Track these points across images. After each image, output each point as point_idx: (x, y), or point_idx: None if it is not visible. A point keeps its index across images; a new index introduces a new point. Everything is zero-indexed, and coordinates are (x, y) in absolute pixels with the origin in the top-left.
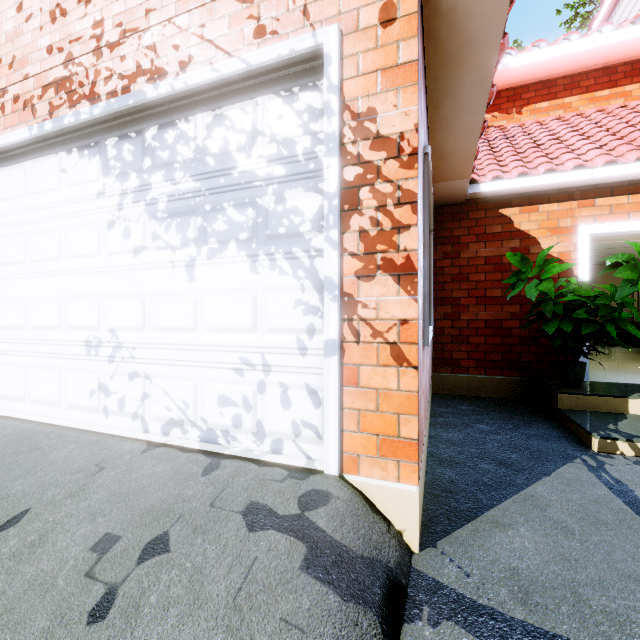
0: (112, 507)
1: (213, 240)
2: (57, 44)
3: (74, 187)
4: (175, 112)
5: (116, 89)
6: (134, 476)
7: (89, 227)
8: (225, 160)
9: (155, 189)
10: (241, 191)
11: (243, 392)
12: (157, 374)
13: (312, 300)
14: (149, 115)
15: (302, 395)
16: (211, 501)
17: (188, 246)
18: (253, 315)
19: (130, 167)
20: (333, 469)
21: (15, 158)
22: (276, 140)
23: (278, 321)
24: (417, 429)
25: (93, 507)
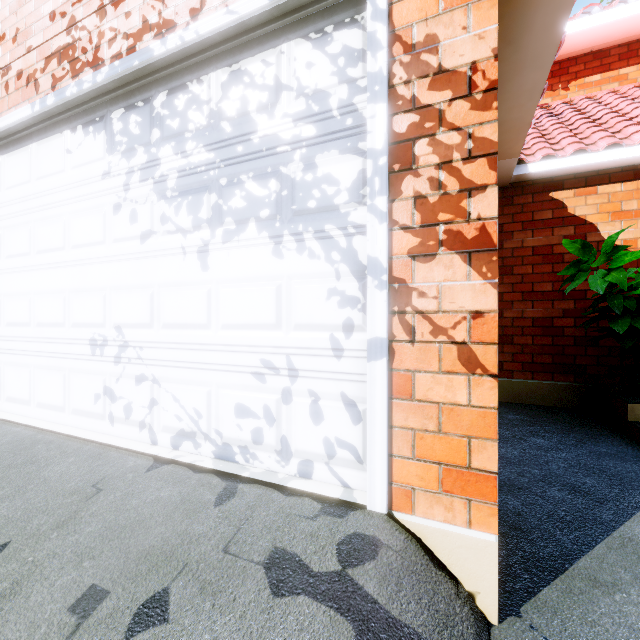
0: (104, 546)
1: (229, 220)
2: (60, 9)
3: (79, 168)
4: (186, 73)
5: (121, 51)
6: (134, 502)
7: (94, 212)
8: (243, 124)
9: (164, 164)
10: (262, 159)
11: (264, 401)
12: (166, 378)
13: (350, 289)
14: (157, 80)
15: (337, 407)
16: (225, 544)
17: (201, 228)
18: (276, 308)
19: (137, 141)
20: (379, 505)
21: (20, 141)
22: (304, 94)
23: (307, 315)
24: (496, 459)
25: (81, 544)
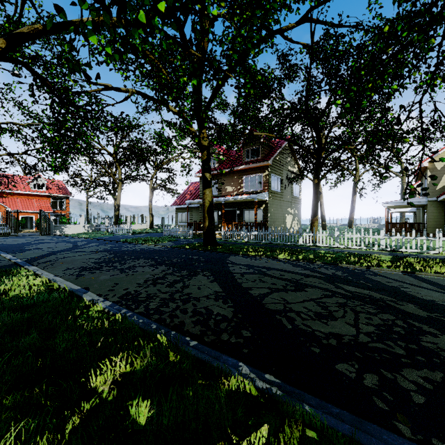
0: None
1: None
2: None
3: None
4: None
5: None
6: None
7: None
8: None
9: None
10: None
11: None
12: None
13: None
14: None
15: None
16: None
17: None
18: None
19: None
20: None
21: None
22: None
23: None
24: None
25: None
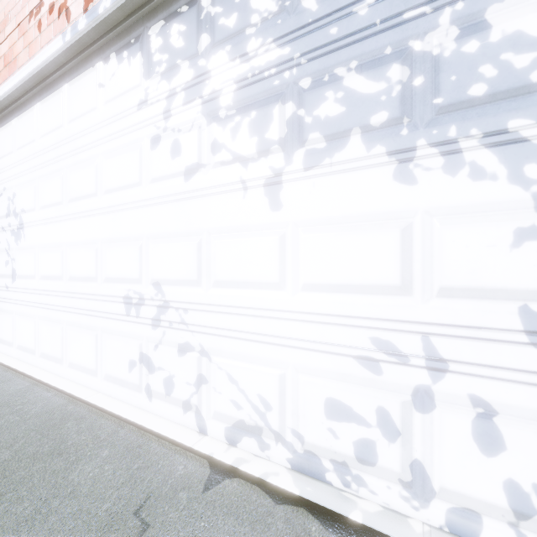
0: None
1: (315, 136)
2: None
3: (112, 102)
4: None
5: None
6: None
7: (128, 149)
8: None
9: (216, 77)
10: (374, 37)
11: (379, 402)
12: (219, 350)
13: None
14: None
15: None
16: None
17: (269, 153)
18: (402, 262)
19: (180, 55)
20: None
21: (53, 85)
22: None
23: (466, 273)
24: None
25: None
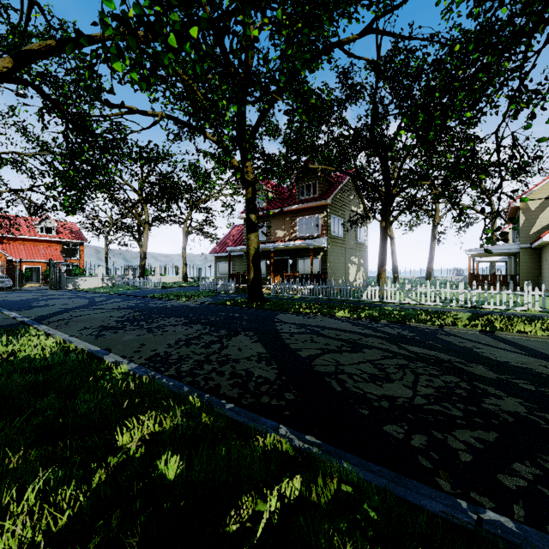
0: None
1: None
2: None
3: None
4: None
5: None
6: None
7: None
8: None
9: None
10: None
11: None
12: None
13: None
14: None
15: None
16: None
17: None
18: None
19: None
20: None
21: None
22: None
23: None
24: None
25: None
